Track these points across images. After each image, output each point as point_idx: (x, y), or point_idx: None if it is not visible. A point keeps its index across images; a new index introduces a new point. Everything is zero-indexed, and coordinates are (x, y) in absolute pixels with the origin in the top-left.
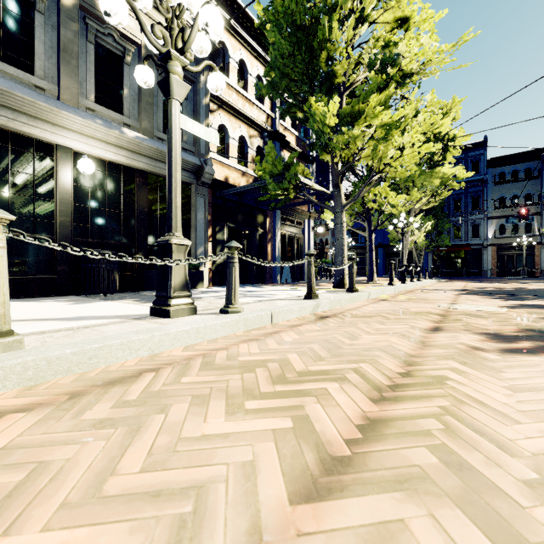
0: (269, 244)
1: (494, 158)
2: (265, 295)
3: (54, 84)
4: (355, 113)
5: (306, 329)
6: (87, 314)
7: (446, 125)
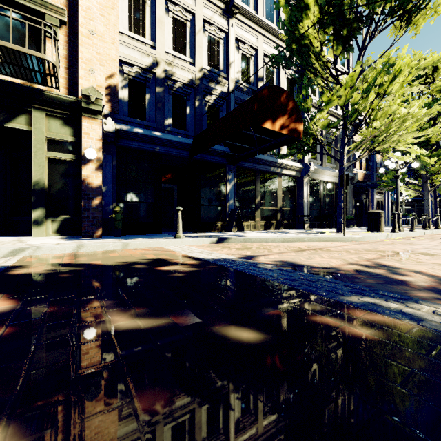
0: (370, 206)
1: None
2: None
3: (319, 160)
4: (439, 154)
5: (439, 235)
6: None
7: None
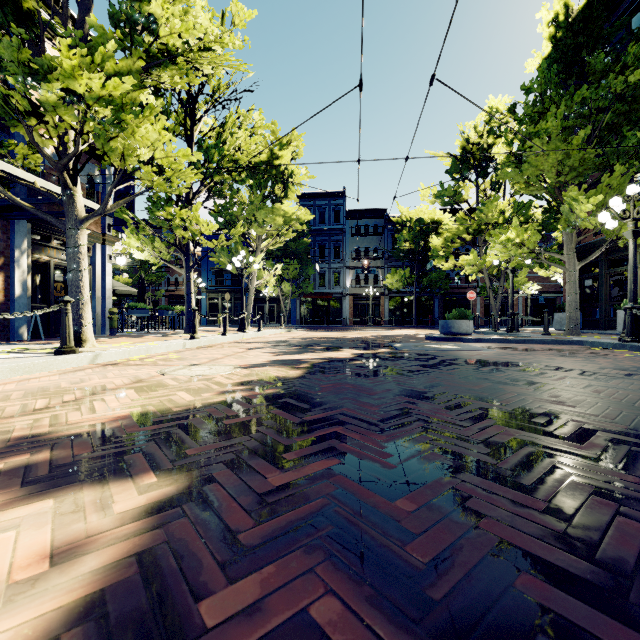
0: (0, 275)
1: (351, 210)
2: None
3: None
4: None
5: None
6: None
7: (287, 158)
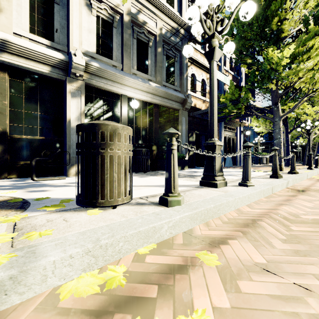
0: None
1: None
2: (236, 174)
3: (120, 63)
4: (295, 54)
5: (306, 198)
6: (162, 183)
7: None
